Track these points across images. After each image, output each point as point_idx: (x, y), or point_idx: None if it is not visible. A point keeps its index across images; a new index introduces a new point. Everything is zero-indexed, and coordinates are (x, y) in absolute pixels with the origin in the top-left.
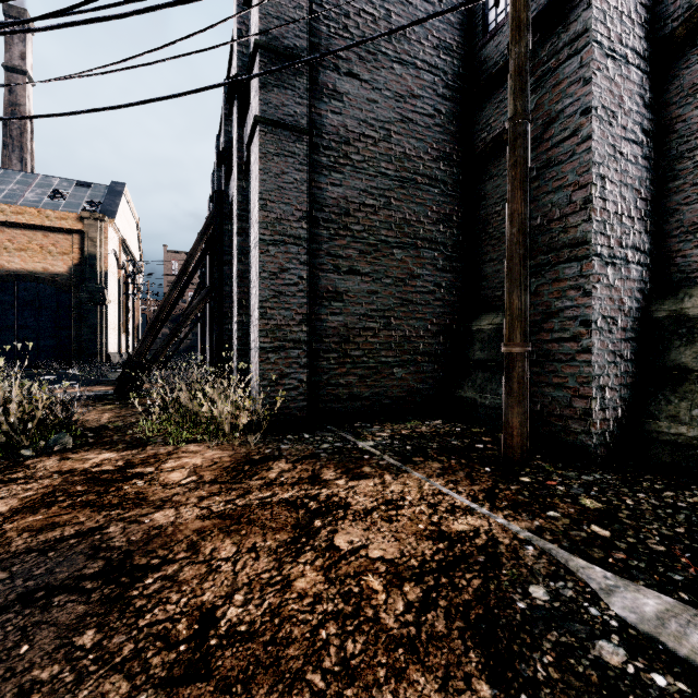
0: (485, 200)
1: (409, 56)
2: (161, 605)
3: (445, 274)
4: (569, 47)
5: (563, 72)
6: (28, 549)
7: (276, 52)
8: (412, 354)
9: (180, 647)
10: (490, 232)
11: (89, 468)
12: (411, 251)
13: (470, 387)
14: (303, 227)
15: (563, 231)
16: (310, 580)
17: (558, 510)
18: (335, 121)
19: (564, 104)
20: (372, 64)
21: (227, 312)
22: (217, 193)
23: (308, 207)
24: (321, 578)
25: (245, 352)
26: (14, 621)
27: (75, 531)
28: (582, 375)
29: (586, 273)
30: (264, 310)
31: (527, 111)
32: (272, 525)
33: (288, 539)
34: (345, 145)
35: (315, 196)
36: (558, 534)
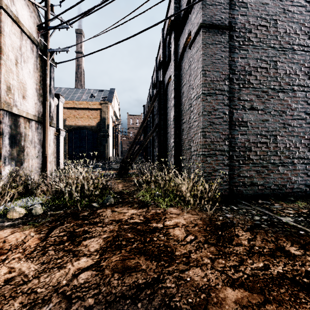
0: None
1: None
2: None
3: None
4: None
5: None
6: (122, 293)
7: None
8: (291, 158)
9: None
10: None
11: (128, 219)
12: (290, 93)
13: None
14: (226, 84)
15: None
16: None
17: None
18: (242, 20)
19: None
20: None
21: (163, 137)
22: (159, 82)
23: (228, 72)
24: None
25: (178, 157)
26: None
27: (145, 280)
28: None
29: None
30: (204, 133)
31: None
32: None
33: None
34: (248, 33)
35: (231, 66)
36: None
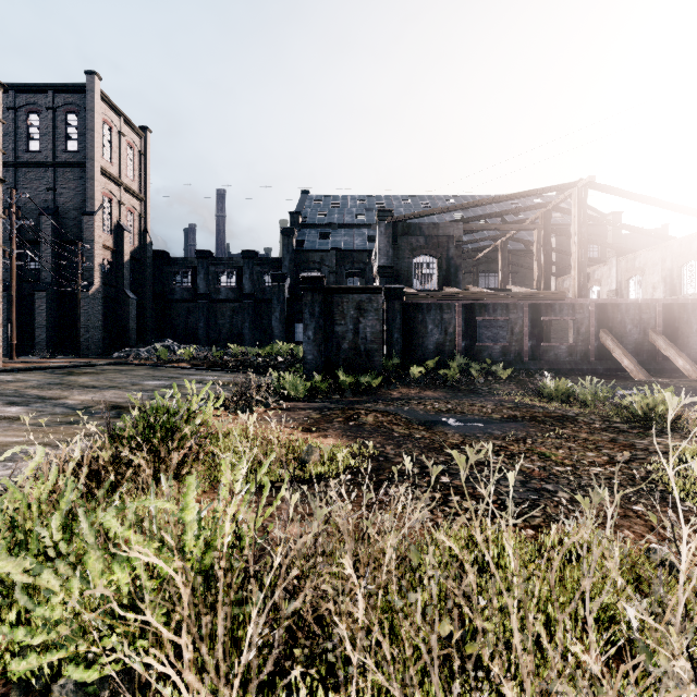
0: None
1: None
2: None
3: None
4: (4, 297)
5: (3, 300)
6: None
7: None
8: None
9: None
10: None
11: None
12: None
13: None
14: None
15: (3, 323)
16: None
17: None
18: None
19: (3, 305)
20: None
21: None
22: None
23: None
24: None
25: None
26: None
27: None
28: (6, 344)
29: (6, 330)
30: None
31: None
32: None
33: None
34: None
35: None
36: None
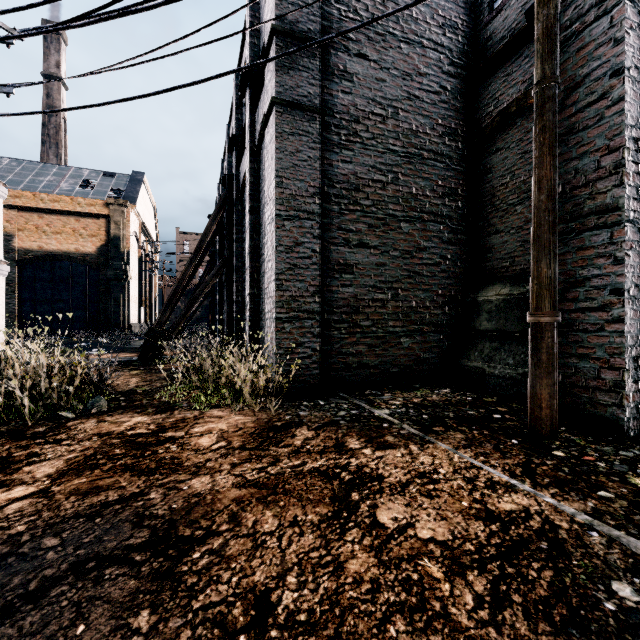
0: (491, 173)
1: (416, 35)
2: (213, 585)
3: (450, 246)
4: (597, 8)
5: (589, 35)
6: (76, 513)
7: (291, 36)
8: (419, 325)
9: (239, 637)
10: (496, 205)
11: (125, 431)
12: (418, 224)
13: (477, 357)
14: (316, 202)
15: (589, 198)
16: (362, 563)
17: (609, 490)
18: (345, 101)
19: (590, 67)
20: (380, 45)
21: (237, 286)
22: (229, 176)
23: (320, 184)
24: (373, 560)
25: (257, 323)
26: (68, 594)
27: (119, 496)
28: (613, 346)
29: (617, 240)
30: (280, 282)
31: (556, 74)
32: (308, 496)
33: (329, 513)
34: (355, 123)
35: (327, 173)
36: (621, 519)
